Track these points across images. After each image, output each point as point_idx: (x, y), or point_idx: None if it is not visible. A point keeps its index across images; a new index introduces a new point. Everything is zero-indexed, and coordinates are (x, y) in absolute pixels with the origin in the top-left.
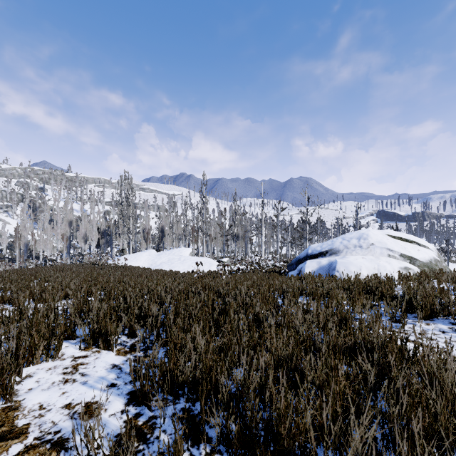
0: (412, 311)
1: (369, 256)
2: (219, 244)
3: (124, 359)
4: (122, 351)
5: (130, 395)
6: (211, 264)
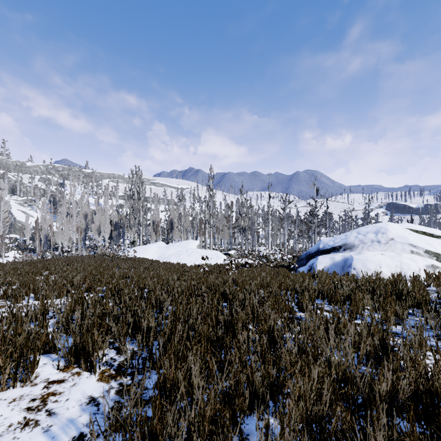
0: None
1: (389, 253)
2: (226, 237)
3: (106, 388)
4: (107, 375)
5: None
6: (218, 257)
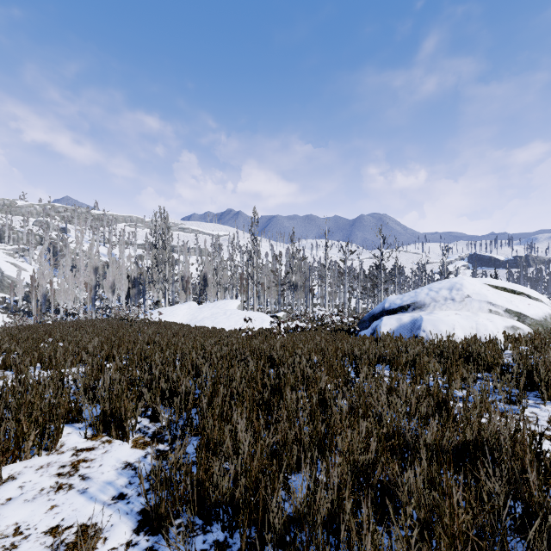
0: (531, 387)
1: (464, 312)
2: (274, 295)
3: (142, 454)
4: (141, 442)
5: (143, 514)
6: (263, 320)
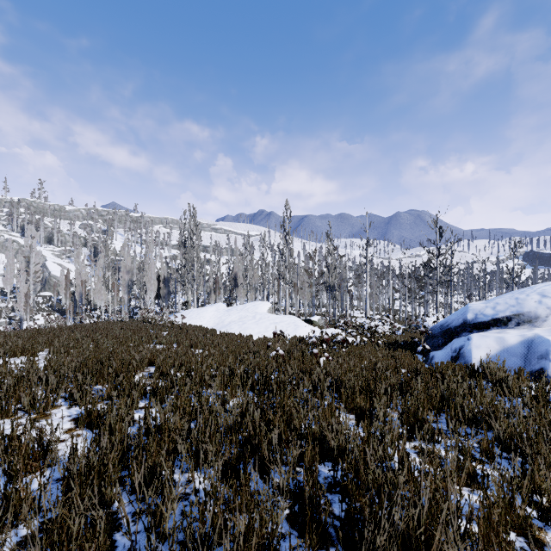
0: None
1: None
2: (307, 297)
3: None
4: None
5: None
6: (296, 326)
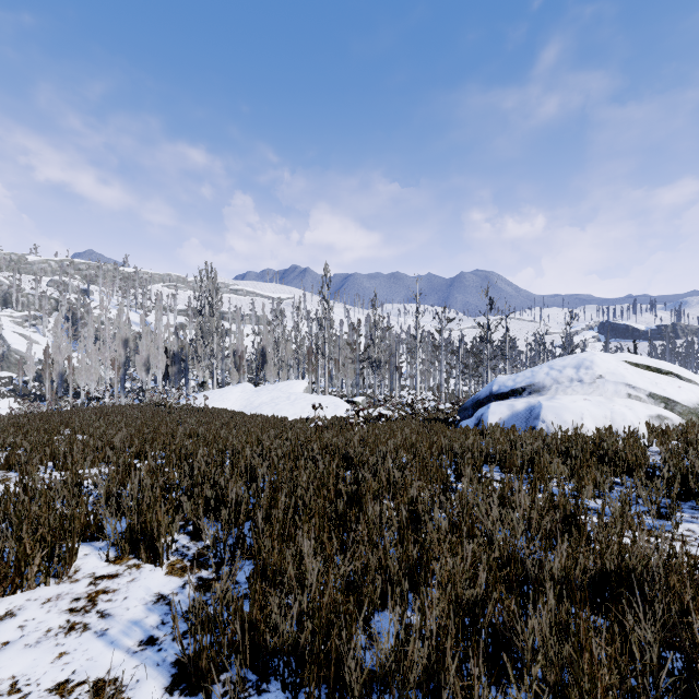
0: (686, 496)
1: (595, 397)
2: (350, 375)
3: (179, 583)
4: (179, 567)
5: (179, 666)
6: (337, 406)
